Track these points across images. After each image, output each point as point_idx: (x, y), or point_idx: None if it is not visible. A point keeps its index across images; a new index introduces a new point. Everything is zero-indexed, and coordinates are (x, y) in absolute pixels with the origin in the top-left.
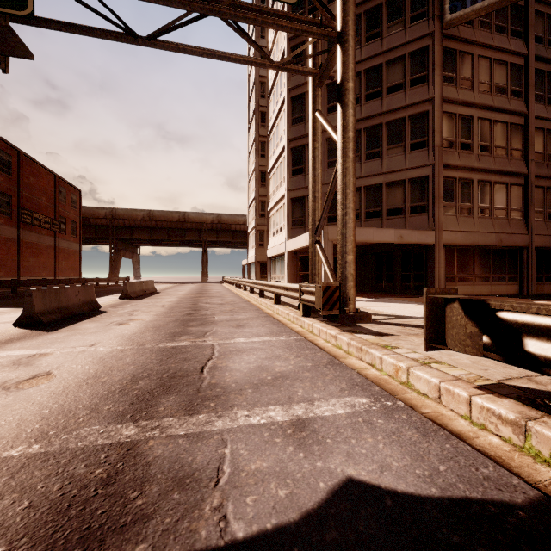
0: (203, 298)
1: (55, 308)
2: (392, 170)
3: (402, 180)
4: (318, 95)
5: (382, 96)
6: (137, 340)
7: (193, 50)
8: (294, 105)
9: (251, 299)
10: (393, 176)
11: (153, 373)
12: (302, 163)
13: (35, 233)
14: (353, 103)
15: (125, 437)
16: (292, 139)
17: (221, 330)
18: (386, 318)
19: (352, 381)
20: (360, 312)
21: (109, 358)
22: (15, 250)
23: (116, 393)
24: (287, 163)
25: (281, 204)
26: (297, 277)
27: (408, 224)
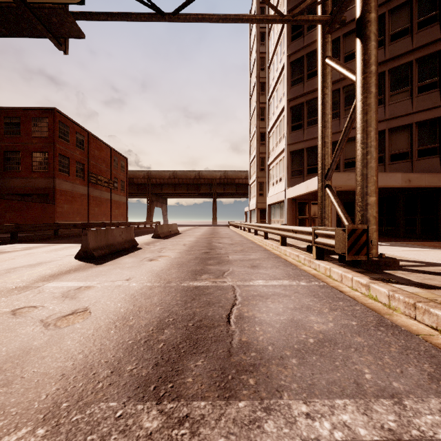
0: (215, 238)
1: (104, 245)
2: (396, 116)
3: (408, 124)
4: (327, 41)
5: (385, 45)
6: (164, 277)
7: (210, 17)
8: (293, 69)
9: (256, 240)
10: (397, 122)
11: (178, 318)
12: (301, 119)
13: (98, 190)
14: (376, 35)
15: (144, 435)
16: (291, 98)
17: (237, 270)
18: (413, 264)
19: (437, 361)
20: (385, 258)
21: (139, 296)
22: (86, 202)
23: (141, 345)
24: (287, 120)
25: (281, 157)
26: (296, 221)
27: (415, 168)
